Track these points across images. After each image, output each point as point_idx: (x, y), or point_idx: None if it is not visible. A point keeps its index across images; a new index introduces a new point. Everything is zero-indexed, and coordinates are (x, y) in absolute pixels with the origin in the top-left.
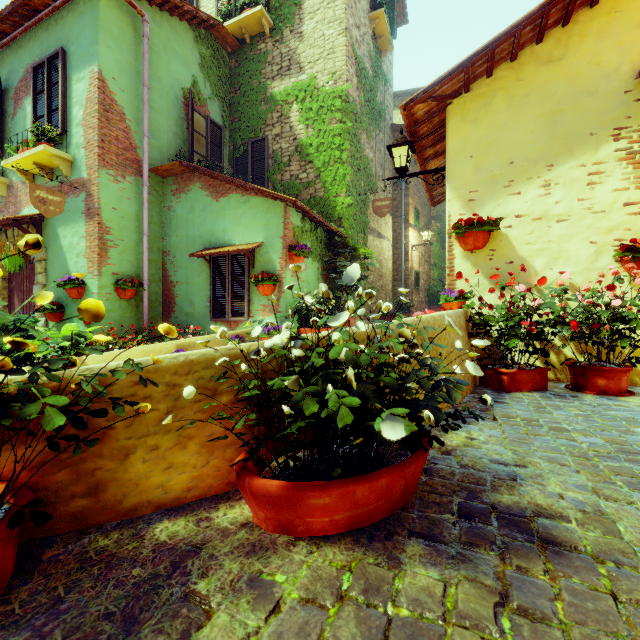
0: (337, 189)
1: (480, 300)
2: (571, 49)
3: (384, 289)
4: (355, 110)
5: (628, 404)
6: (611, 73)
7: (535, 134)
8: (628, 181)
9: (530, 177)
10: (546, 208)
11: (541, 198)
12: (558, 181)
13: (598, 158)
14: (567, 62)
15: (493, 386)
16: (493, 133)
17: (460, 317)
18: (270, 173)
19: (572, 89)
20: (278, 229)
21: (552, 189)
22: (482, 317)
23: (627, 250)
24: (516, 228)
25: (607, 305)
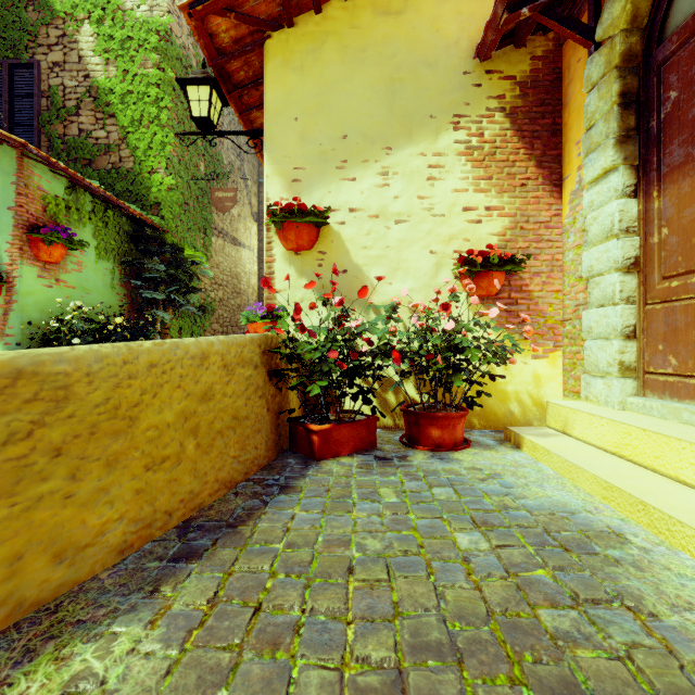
0: (154, 162)
1: (292, 320)
2: (411, 3)
3: (244, 310)
4: (187, 62)
5: (460, 467)
6: (451, 46)
7: (372, 104)
8: (467, 181)
9: (367, 160)
10: (384, 203)
11: (379, 189)
12: (397, 170)
13: (438, 148)
14: (407, 19)
15: (303, 450)
16: (323, 92)
17: (245, 346)
18: (43, 120)
19: (412, 55)
20: (5, 193)
21: (391, 179)
22: (294, 345)
23: (465, 263)
24: (351, 226)
25: (444, 330)
